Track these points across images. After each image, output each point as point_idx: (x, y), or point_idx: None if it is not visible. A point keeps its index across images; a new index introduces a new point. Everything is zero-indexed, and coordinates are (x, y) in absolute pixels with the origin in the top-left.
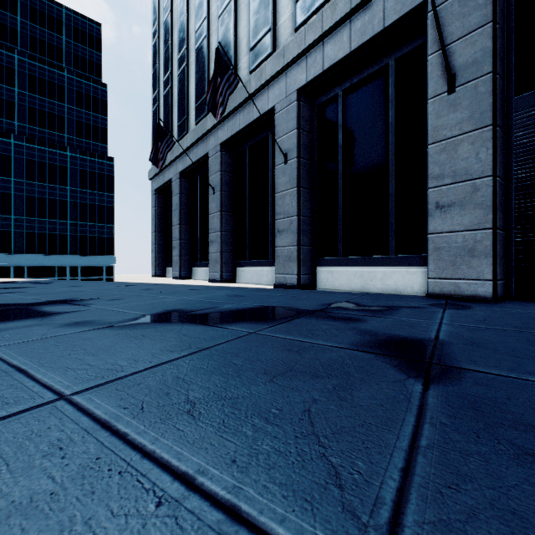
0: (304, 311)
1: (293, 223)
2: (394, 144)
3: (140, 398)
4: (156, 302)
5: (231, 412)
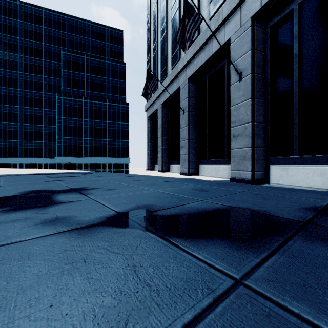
0: (288, 221)
1: (248, 128)
2: None
3: None
4: (136, 194)
5: None
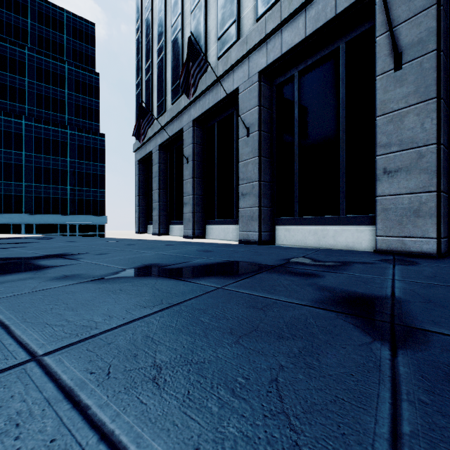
0: (266, 266)
1: (255, 187)
2: (344, 117)
3: (107, 360)
4: (136, 256)
5: (196, 380)
